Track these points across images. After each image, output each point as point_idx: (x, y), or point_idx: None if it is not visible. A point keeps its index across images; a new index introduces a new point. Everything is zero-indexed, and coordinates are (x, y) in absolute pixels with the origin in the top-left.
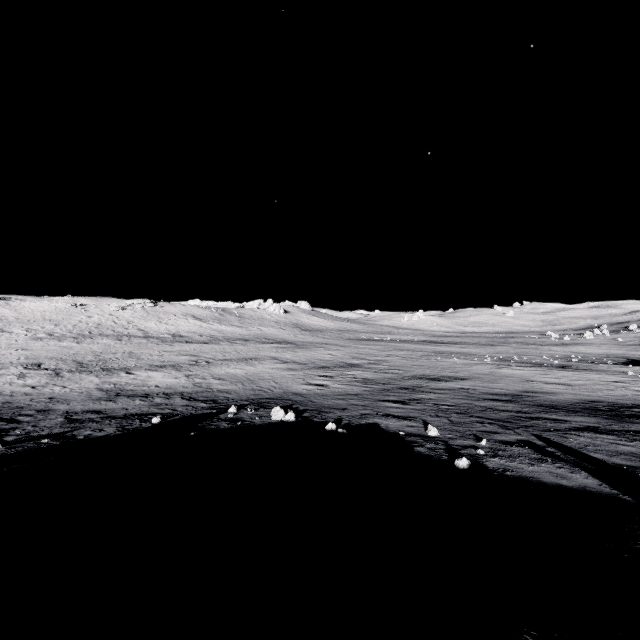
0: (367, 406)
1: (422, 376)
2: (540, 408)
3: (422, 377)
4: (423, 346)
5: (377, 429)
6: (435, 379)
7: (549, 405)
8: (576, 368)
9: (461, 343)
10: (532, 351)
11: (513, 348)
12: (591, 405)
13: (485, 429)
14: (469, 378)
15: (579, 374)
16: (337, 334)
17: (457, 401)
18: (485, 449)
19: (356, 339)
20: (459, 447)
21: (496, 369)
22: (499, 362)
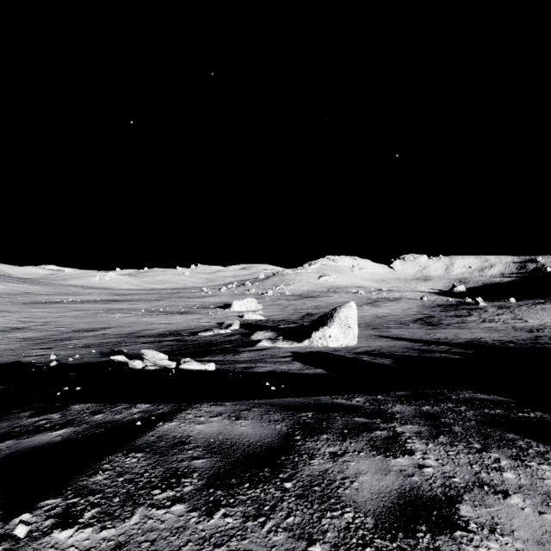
0: (18, 354)
1: (80, 330)
2: (135, 338)
3: (80, 330)
4: (100, 305)
5: (18, 363)
6: (89, 330)
7: (143, 336)
8: (189, 313)
9: (136, 300)
10: (179, 303)
11: (170, 302)
12: (164, 332)
13: (88, 351)
14: (115, 327)
15: (185, 316)
16: (7, 298)
17: (90, 341)
18: (75, 358)
19: (31, 303)
20: (62, 360)
21: (140, 318)
22: (148, 313)
